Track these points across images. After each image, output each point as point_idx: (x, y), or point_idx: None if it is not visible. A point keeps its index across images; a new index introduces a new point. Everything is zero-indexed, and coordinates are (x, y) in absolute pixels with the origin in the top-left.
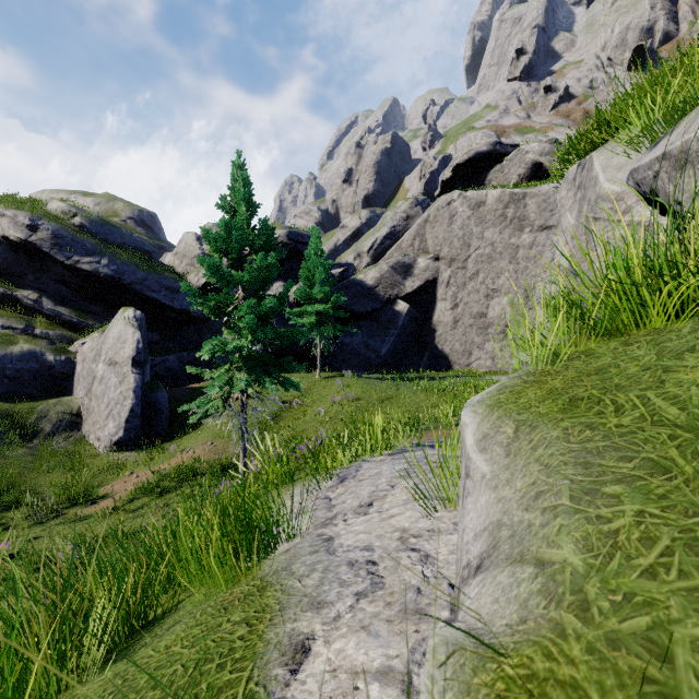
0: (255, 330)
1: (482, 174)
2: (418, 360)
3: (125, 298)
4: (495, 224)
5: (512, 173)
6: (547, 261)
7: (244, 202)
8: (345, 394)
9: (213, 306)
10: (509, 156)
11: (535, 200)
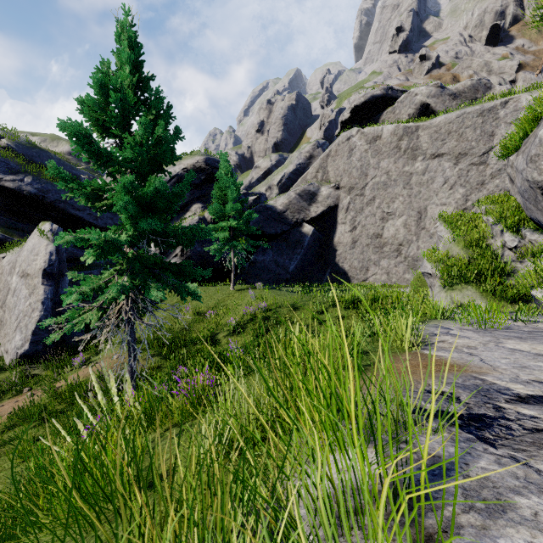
0: (137, 220)
1: (375, 115)
2: (321, 276)
3: (50, 216)
4: (390, 155)
5: (403, 113)
6: (439, 185)
7: (129, 66)
8: (257, 305)
9: (90, 194)
10: (400, 99)
11: (427, 131)
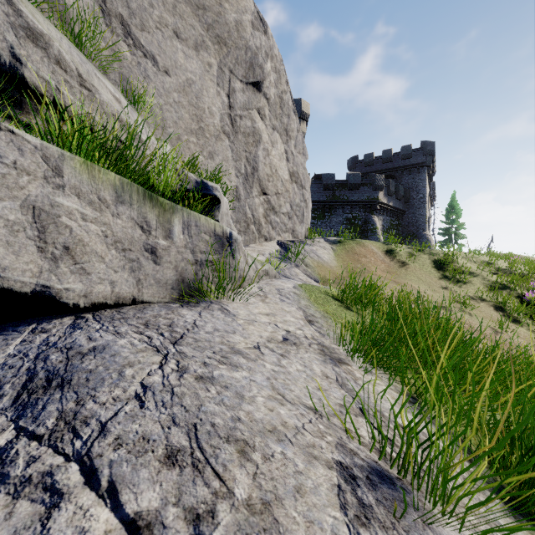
0: None
1: None
2: None
3: None
4: None
5: None
6: None
7: None
8: None
9: None
10: None
11: None
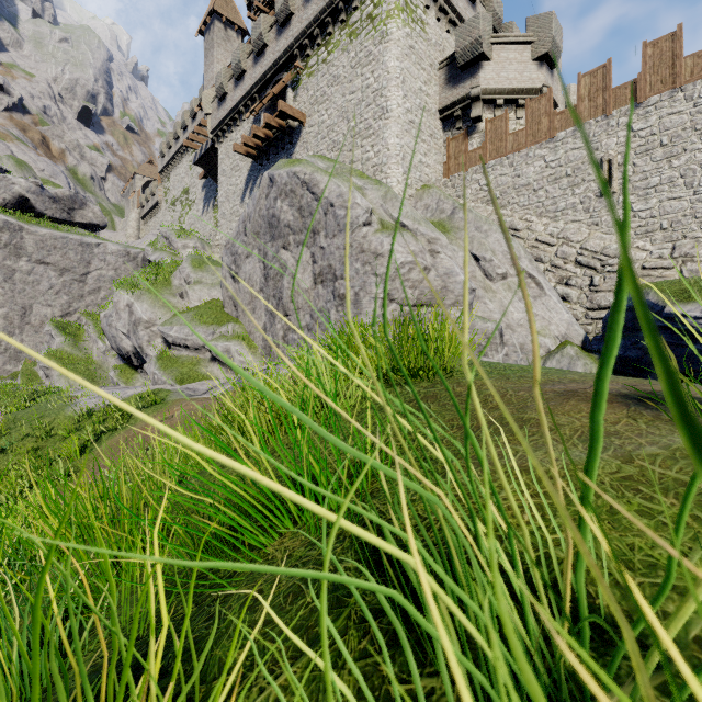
0: None
1: None
2: None
3: None
4: None
5: None
6: (46, 289)
7: None
8: None
9: None
10: None
11: (33, 237)
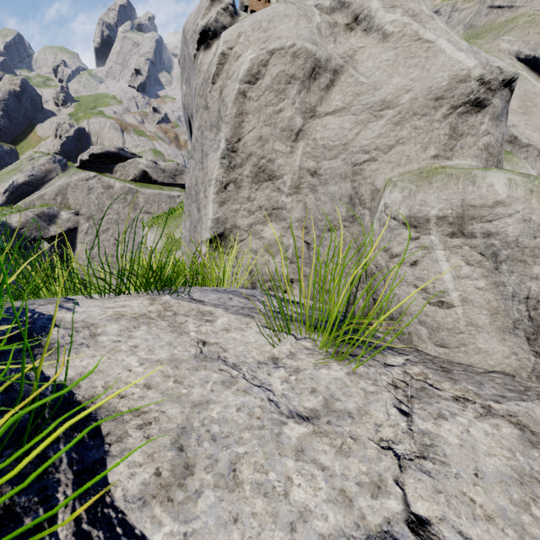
0: None
1: (111, 163)
2: None
3: None
4: (120, 202)
5: (131, 171)
6: None
7: None
8: None
9: None
10: (129, 161)
11: (143, 196)
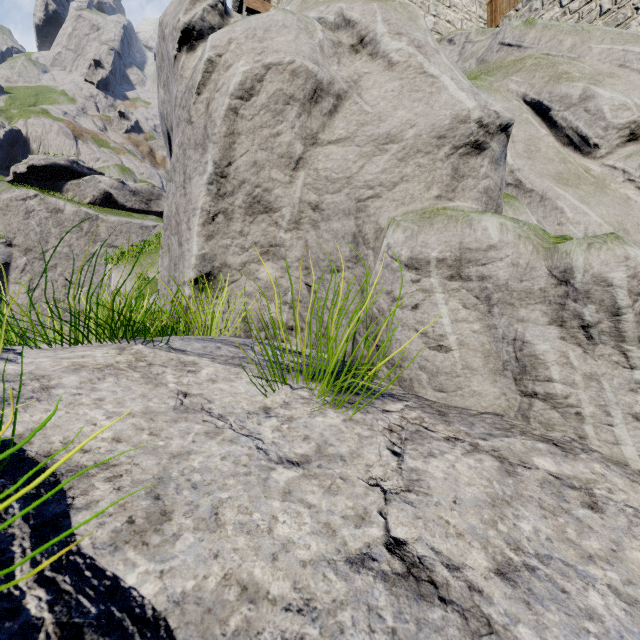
0: None
1: (60, 180)
2: None
3: None
4: (73, 231)
5: (88, 192)
6: None
7: None
8: None
9: None
10: (86, 178)
11: (106, 224)
